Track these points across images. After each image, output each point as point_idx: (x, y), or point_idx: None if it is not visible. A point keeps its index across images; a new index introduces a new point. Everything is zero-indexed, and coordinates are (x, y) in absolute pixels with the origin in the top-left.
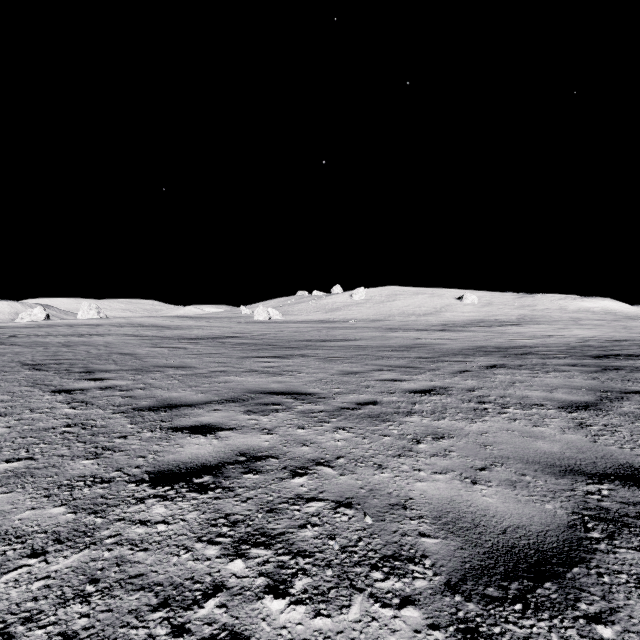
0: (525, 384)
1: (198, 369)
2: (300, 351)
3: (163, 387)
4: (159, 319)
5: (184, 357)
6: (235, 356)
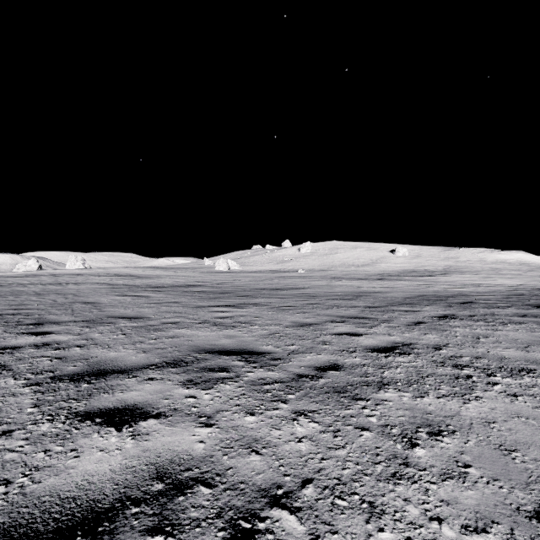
0: (491, 339)
1: (151, 320)
2: (254, 300)
3: (104, 344)
4: (133, 269)
5: (143, 306)
6: (192, 305)
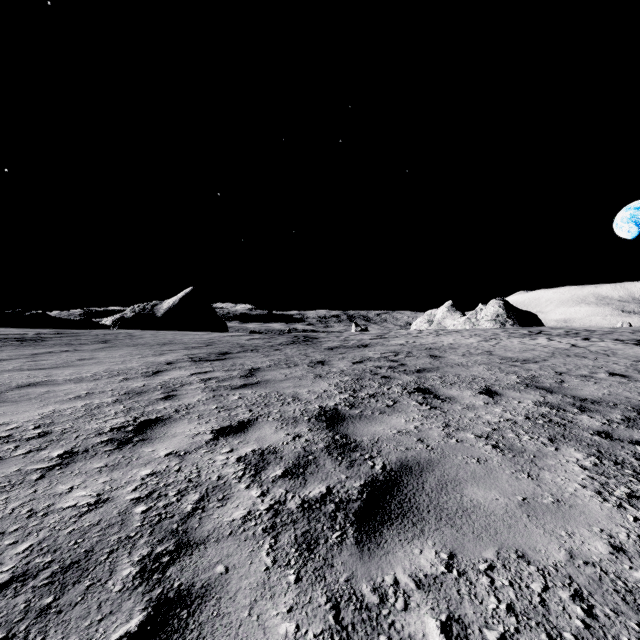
0: None
1: None
2: None
3: None
4: None
5: None
6: None
